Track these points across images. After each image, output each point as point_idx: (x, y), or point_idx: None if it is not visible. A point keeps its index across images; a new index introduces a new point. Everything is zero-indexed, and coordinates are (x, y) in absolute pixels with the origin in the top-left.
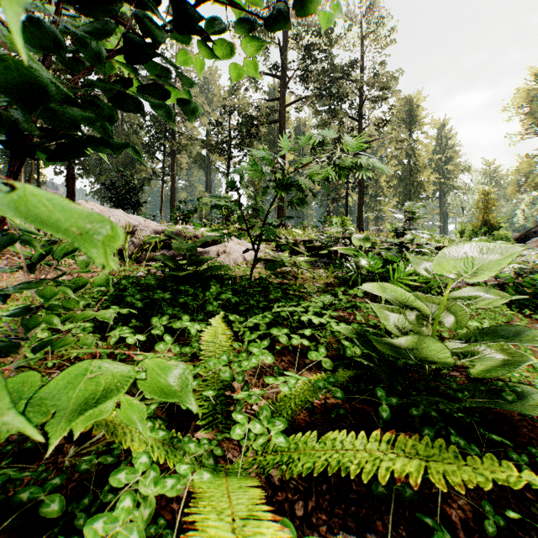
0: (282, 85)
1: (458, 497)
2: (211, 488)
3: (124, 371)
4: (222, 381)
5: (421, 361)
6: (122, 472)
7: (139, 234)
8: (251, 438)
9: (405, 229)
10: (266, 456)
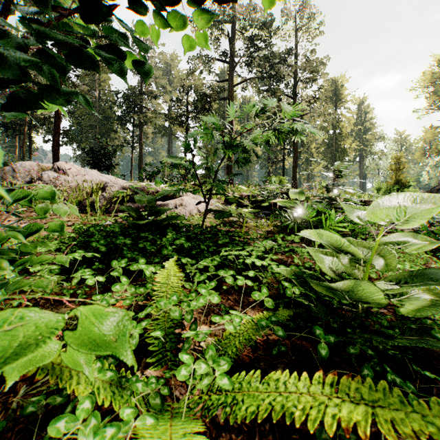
0: (230, 68)
1: (397, 435)
2: (151, 439)
3: (46, 323)
4: (172, 319)
5: (355, 300)
6: (62, 420)
7: (109, 189)
8: (197, 377)
9: (334, 185)
10: (210, 395)
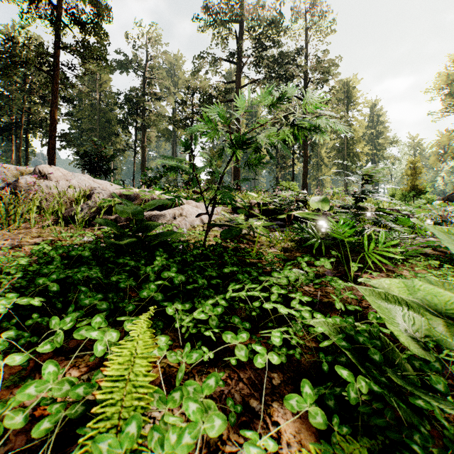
0: (237, 68)
1: None
2: None
3: None
4: None
5: None
6: None
7: (95, 197)
8: None
9: (363, 192)
10: None
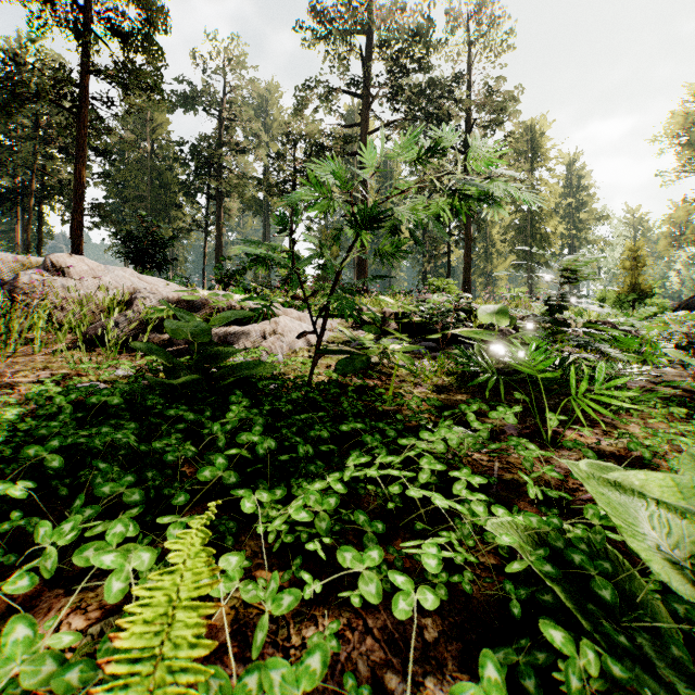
0: (363, 105)
1: None
2: None
3: None
4: None
5: None
6: None
7: (138, 304)
8: None
9: (562, 296)
10: None
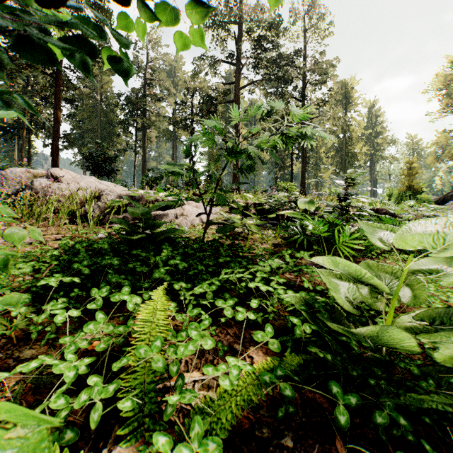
0: (236, 70)
1: None
2: None
3: None
4: (154, 371)
5: (380, 345)
6: None
7: (104, 198)
8: None
9: (346, 194)
10: None
